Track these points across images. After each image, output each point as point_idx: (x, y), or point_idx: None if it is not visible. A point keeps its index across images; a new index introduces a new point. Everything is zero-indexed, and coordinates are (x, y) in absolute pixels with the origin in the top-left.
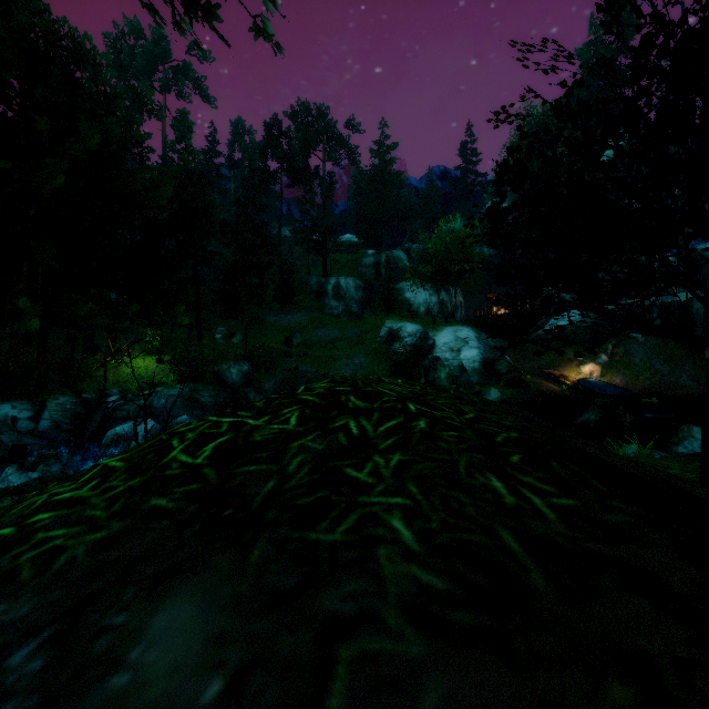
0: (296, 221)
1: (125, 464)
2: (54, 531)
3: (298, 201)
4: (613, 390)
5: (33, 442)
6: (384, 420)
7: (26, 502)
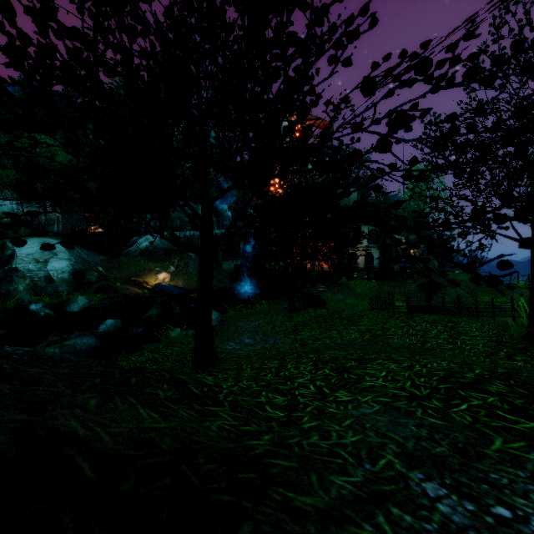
0: None
1: None
2: None
3: None
4: (177, 290)
5: None
6: None
7: None
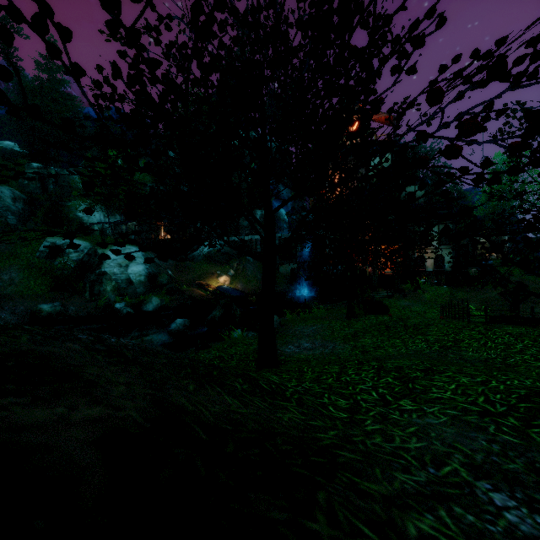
0: None
1: None
2: None
3: None
4: (236, 293)
5: None
6: None
7: None
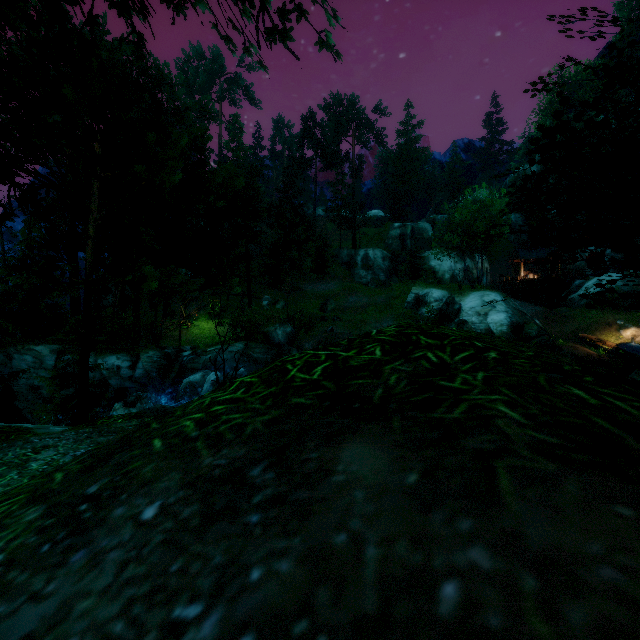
0: (329, 200)
1: (259, 379)
2: (233, 415)
3: (330, 182)
4: None
5: (131, 386)
6: (457, 352)
7: (195, 402)
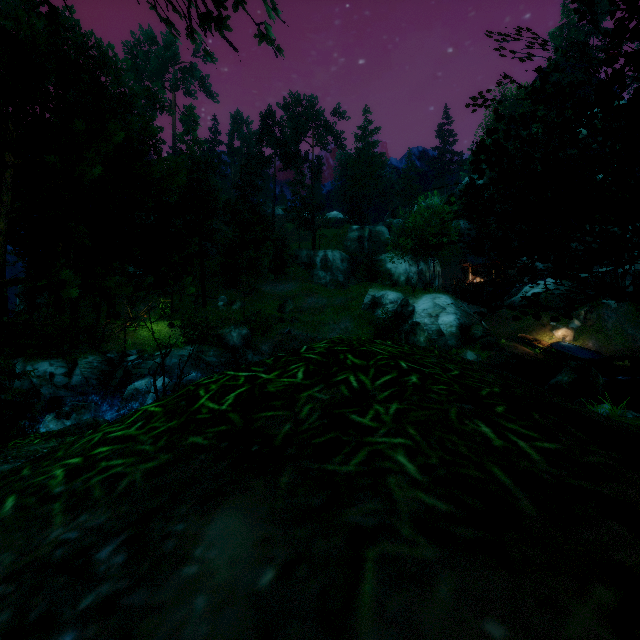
0: (288, 200)
1: (163, 409)
2: (114, 461)
3: (290, 182)
4: (585, 353)
5: (67, 394)
6: (380, 375)
7: (85, 439)
